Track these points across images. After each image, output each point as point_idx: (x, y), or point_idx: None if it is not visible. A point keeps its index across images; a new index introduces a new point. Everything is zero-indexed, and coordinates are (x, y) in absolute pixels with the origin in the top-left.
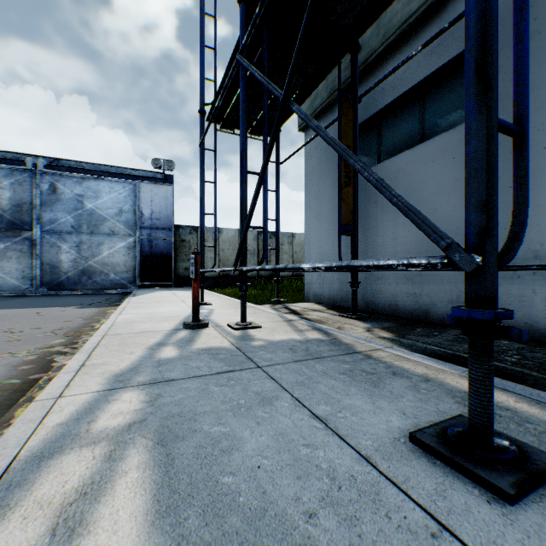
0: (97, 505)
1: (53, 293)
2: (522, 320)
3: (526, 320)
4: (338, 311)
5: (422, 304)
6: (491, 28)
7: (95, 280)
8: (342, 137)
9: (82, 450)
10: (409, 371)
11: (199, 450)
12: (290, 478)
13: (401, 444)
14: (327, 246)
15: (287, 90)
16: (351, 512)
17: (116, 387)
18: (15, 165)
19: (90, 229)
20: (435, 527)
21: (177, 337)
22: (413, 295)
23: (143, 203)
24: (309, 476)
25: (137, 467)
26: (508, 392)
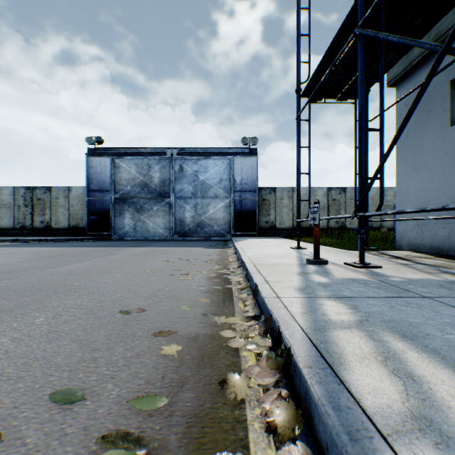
0: (408, 367)
1: (180, 238)
2: None
3: None
4: (452, 259)
5: None
6: None
7: (205, 230)
8: None
9: (343, 331)
10: None
11: (452, 348)
12: None
13: None
14: (427, 195)
15: (451, 39)
16: None
17: (311, 296)
18: (161, 156)
19: (201, 194)
20: None
21: (311, 269)
22: None
23: (236, 172)
24: None
25: (408, 350)
26: None
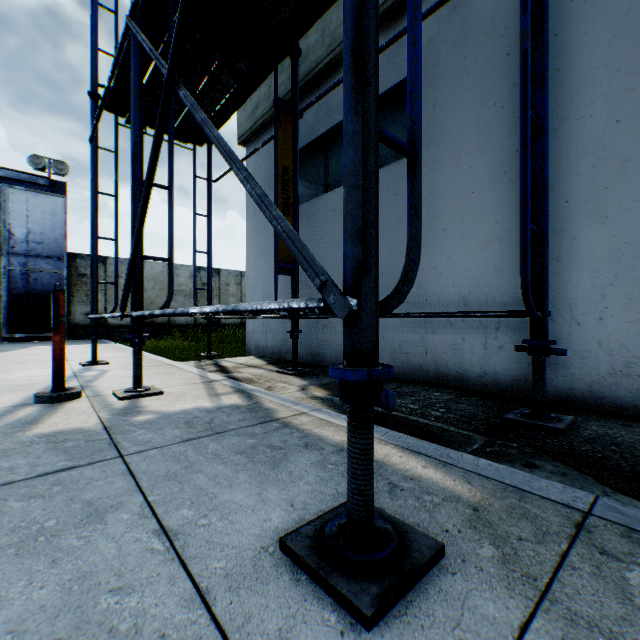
0: None
1: None
2: (455, 369)
3: (458, 369)
4: (278, 366)
5: None
6: (369, 7)
7: None
8: (279, 155)
9: None
10: (325, 440)
11: None
12: None
13: (266, 557)
14: (270, 288)
15: (172, 68)
16: None
17: None
18: None
19: None
20: None
21: (14, 418)
22: None
23: (14, 218)
24: None
25: None
26: (422, 454)
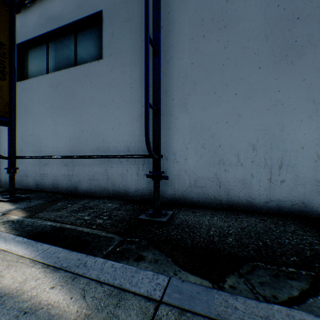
0: None
1: None
2: (123, 188)
3: (125, 188)
4: (2, 195)
5: (74, 182)
6: None
7: None
8: None
9: None
10: None
11: None
12: None
13: None
14: (4, 137)
15: None
16: None
17: None
18: None
19: None
20: None
21: None
22: (68, 176)
23: None
24: None
25: None
26: (61, 270)
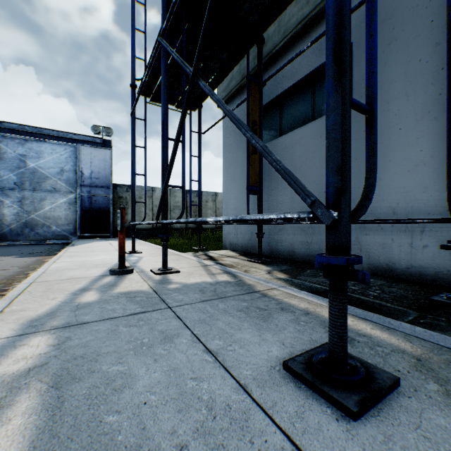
0: None
1: None
2: (384, 262)
3: (387, 262)
4: (248, 257)
5: (313, 251)
6: (345, 22)
7: (38, 232)
8: (250, 113)
9: None
10: (294, 306)
11: (92, 390)
12: (171, 411)
13: (275, 372)
14: (240, 204)
15: (196, 69)
16: (219, 441)
17: (28, 332)
18: None
19: (32, 185)
20: (290, 448)
21: (102, 282)
22: (306, 243)
23: (84, 164)
24: (189, 408)
25: (24, 413)
26: (368, 320)
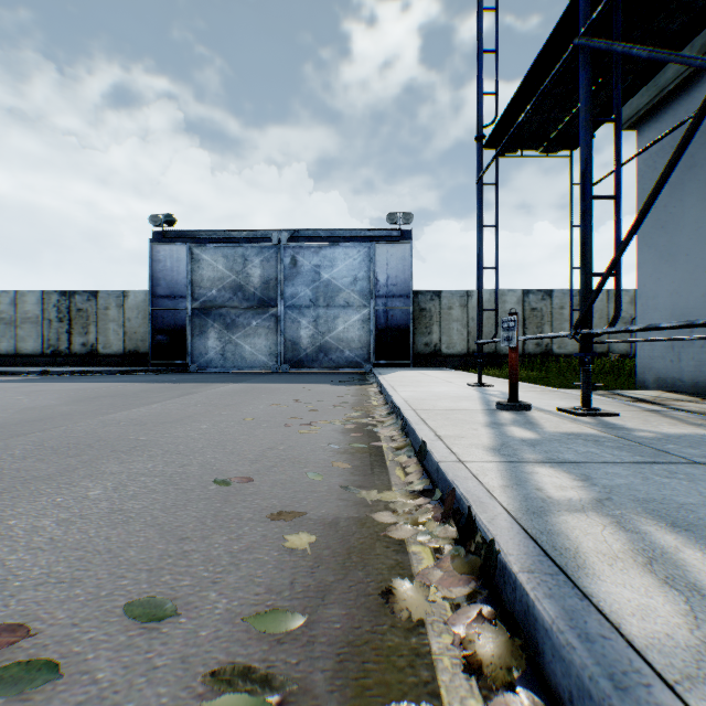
0: (689, 574)
1: (293, 370)
2: None
3: None
4: None
5: None
6: None
7: (331, 357)
8: None
9: (574, 515)
10: None
11: None
12: None
13: None
14: (687, 301)
15: None
16: None
17: (513, 461)
18: (263, 243)
19: (325, 301)
20: None
21: (506, 418)
22: None
23: (378, 268)
24: None
25: (685, 547)
26: None
